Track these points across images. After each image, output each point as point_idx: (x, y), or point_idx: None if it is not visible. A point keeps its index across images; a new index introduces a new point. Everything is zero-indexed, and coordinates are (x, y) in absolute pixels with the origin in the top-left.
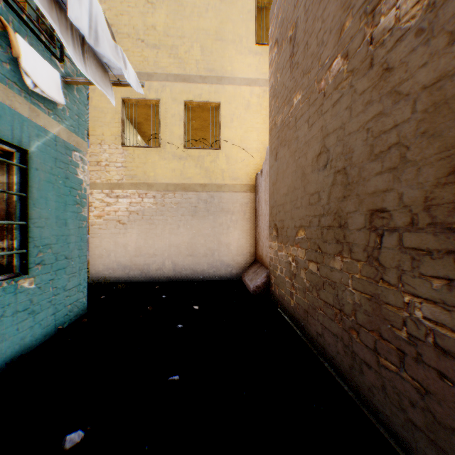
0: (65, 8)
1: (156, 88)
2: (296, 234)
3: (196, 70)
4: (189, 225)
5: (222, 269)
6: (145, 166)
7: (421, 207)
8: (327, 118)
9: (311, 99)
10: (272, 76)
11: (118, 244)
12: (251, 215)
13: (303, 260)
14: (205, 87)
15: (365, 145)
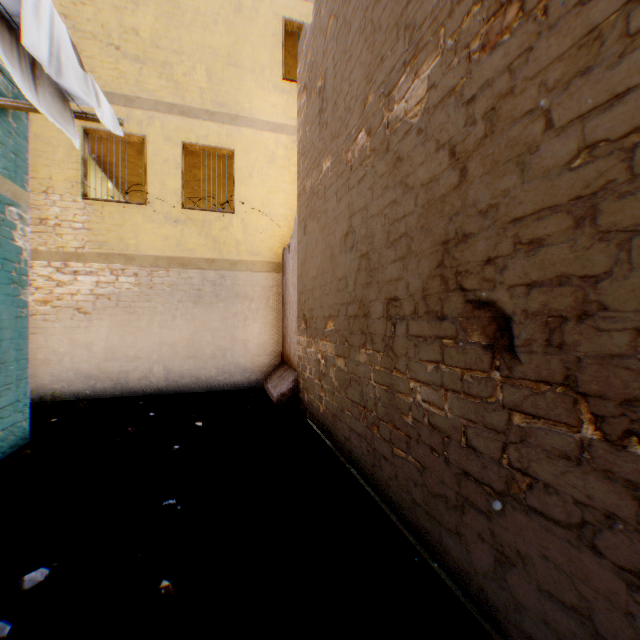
0: (11, 20)
1: (139, 119)
2: (326, 326)
3: (200, 101)
4: (190, 315)
5: (237, 374)
6: (122, 230)
7: (421, 296)
8: (353, 195)
9: (339, 169)
10: (301, 128)
11: (77, 343)
12: (276, 303)
13: (332, 356)
14: (214, 126)
15: (383, 231)
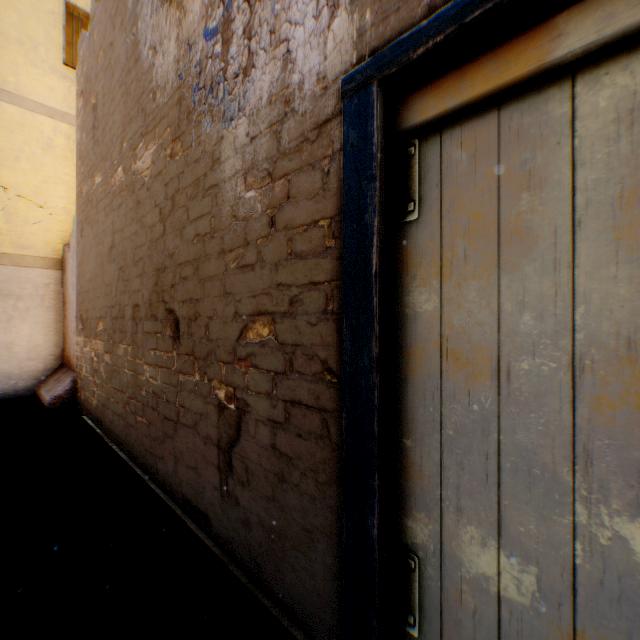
0: None
1: None
2: (98, 326)
3: None
4: None
5: None
6: None
7: (149, 304)
8: (116, 216)
9: (107, 189)
10: (80, 130)
11: None
12: (56, 302)
13: (103, 353)
14: None
15: (132, 252)
